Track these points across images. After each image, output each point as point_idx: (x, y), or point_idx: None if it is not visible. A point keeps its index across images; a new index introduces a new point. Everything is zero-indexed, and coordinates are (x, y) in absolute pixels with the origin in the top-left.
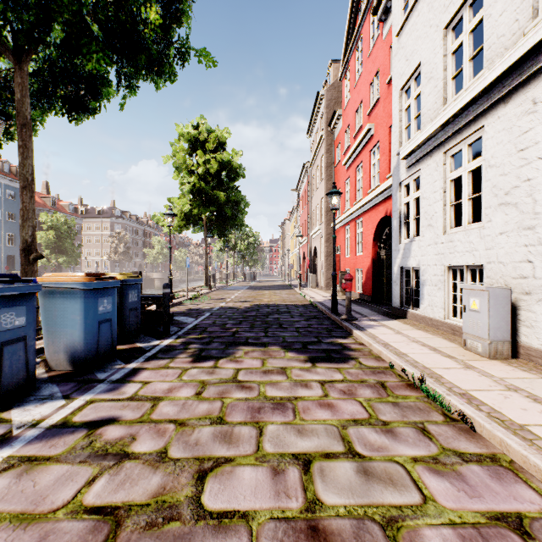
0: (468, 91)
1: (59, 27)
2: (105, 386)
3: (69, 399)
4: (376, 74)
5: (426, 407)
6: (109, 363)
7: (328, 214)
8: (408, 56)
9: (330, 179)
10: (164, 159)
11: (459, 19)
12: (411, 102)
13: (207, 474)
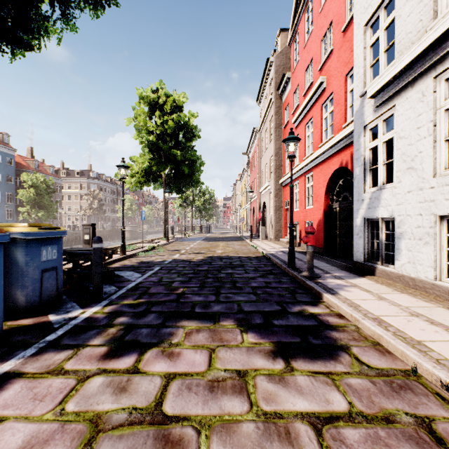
0: None
1: None
2: None
3: None
4: (328, 28)
5: None
6: None
7: (277, 171)
8: None
9: (279, 139)
10: (127, 122)
11: None
12: (379, 34)
13: None
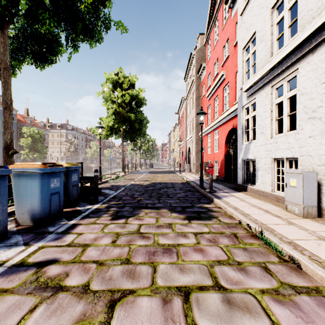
0: (288, 46)
1: (24, 1)
2: (53, 236)
3: (27, 245)
4: (227, 41)
5: (265, 251)
6: (57, 220)
7: (197, 127)
8: (248, 27)
9: (198, 106)
10: (97, 94)
11: (281, 1)
12: (249, 56)
13: (116, 303)
